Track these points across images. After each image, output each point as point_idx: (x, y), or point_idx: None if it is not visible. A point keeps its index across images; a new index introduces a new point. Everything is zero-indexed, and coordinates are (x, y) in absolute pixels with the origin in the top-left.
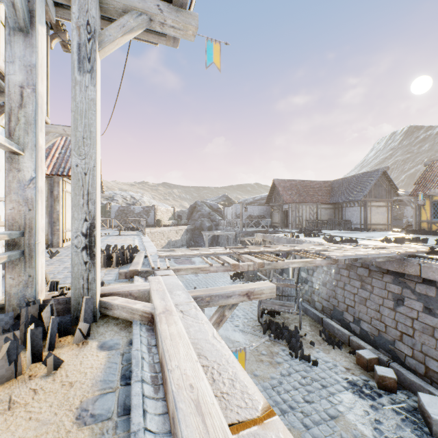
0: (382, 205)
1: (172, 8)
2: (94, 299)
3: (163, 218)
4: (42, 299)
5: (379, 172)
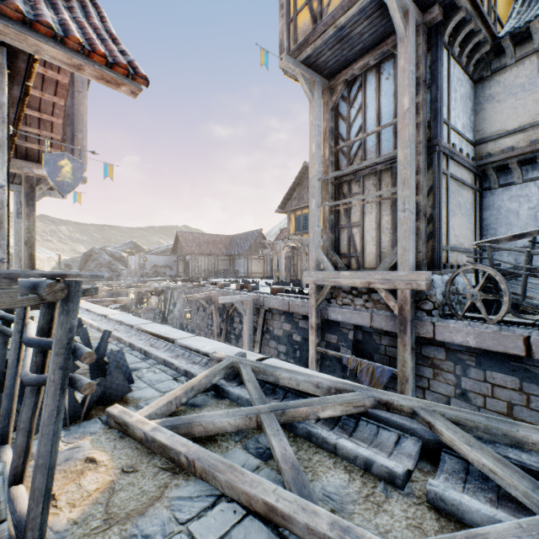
0: (260, 258)
1: (56, 193)
2: None
3: (43, 268)
4: None
5: (257, 232)
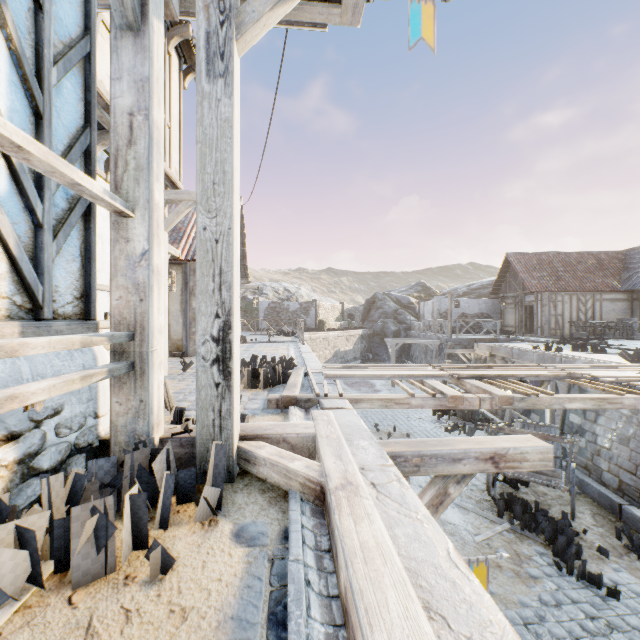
0: None
1: None
2: (230, 444)
3: (327, 319)
4: (158, 436)
5: None
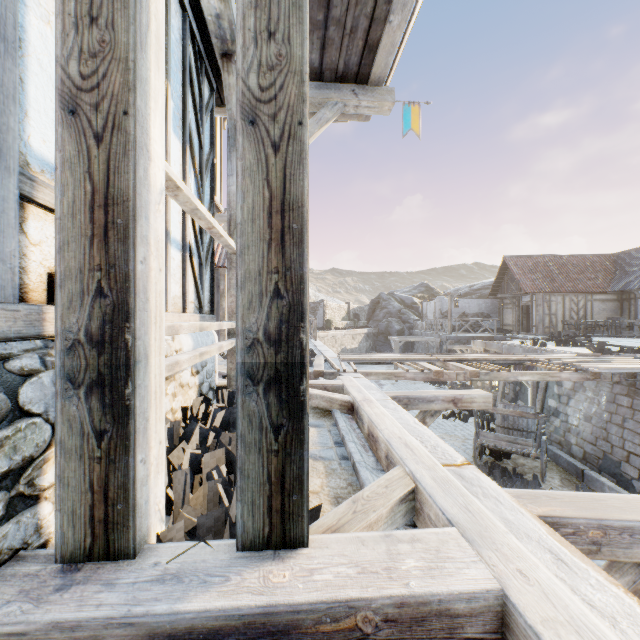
0: None
1: (367, 89)
2: None
3: (334, 318)
4: None
5: None
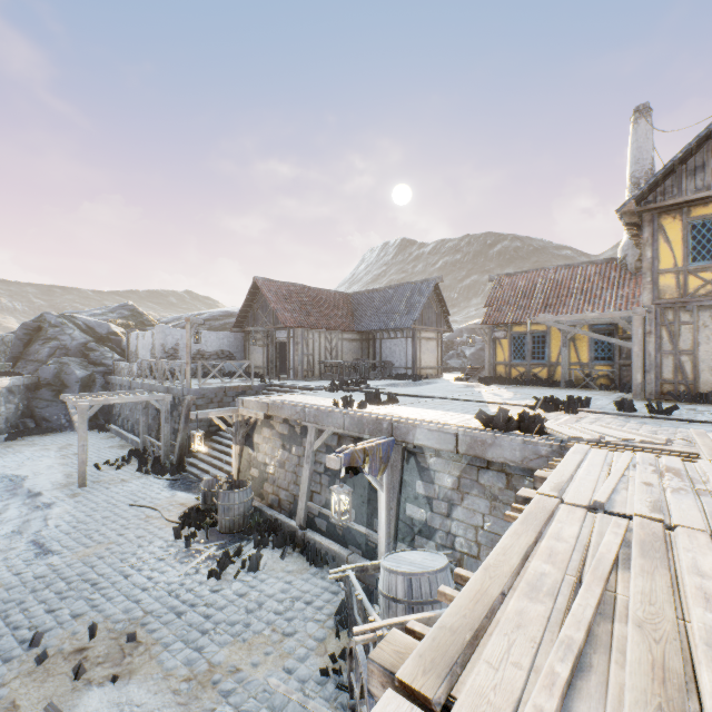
0: (432, 337)
1: None
2: None
3: None
4: None
5: (431, 284)
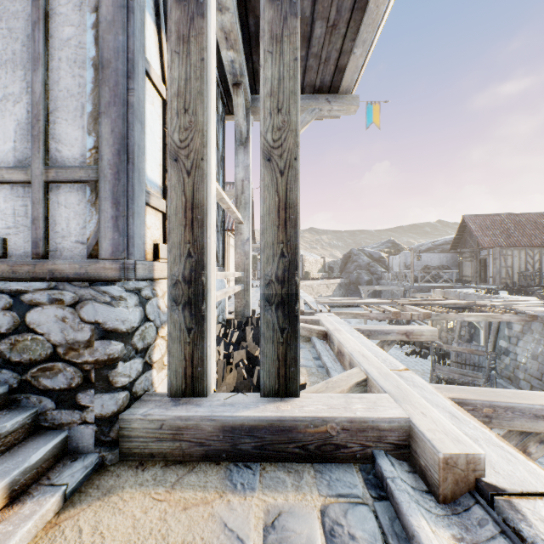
0: None
1: (337, 97)
2: None
3: (311, 270)
4: None
5: None
